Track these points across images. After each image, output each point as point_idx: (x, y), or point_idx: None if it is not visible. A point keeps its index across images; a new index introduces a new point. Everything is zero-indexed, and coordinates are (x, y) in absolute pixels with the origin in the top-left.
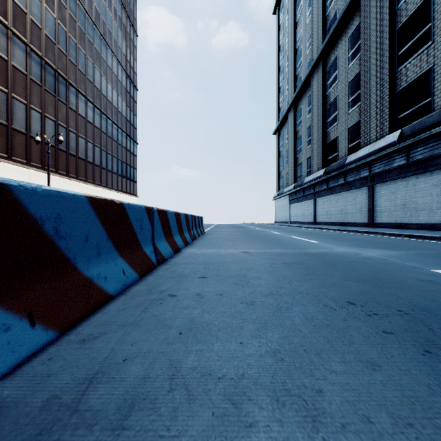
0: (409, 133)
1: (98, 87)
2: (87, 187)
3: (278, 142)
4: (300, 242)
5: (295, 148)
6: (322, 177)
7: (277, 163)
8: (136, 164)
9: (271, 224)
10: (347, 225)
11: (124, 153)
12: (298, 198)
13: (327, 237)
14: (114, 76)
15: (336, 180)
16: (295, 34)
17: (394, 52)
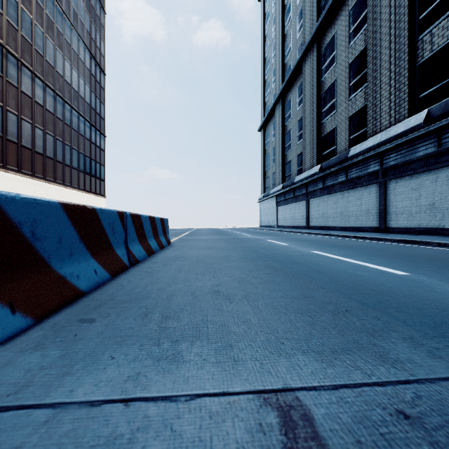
0: (441, 112)
1: (50, 63)
2: (35, 183)
3: (263, 139)
4: (372, 276)
5: (284, 144)
6: (318, 174)
7: (262, 162)
8: (103, 159)
9: (258, 229)
10: (349, 230)
11: (87, 145)
12: (287, 200)
13: (377, 253)
14: (73, 53)
15: (335, 178)
16: (284, 18)
17: (414, 15)
